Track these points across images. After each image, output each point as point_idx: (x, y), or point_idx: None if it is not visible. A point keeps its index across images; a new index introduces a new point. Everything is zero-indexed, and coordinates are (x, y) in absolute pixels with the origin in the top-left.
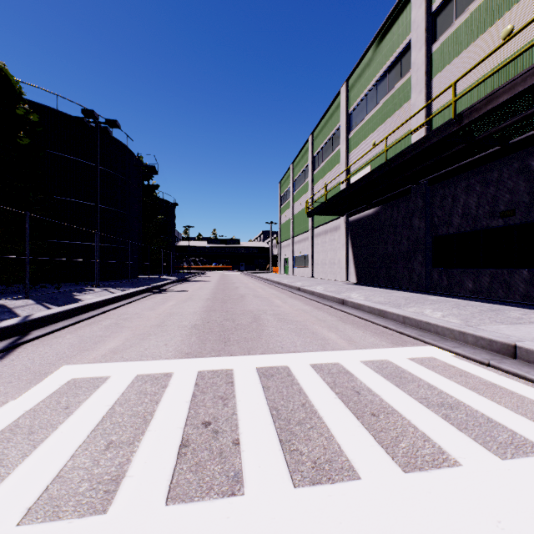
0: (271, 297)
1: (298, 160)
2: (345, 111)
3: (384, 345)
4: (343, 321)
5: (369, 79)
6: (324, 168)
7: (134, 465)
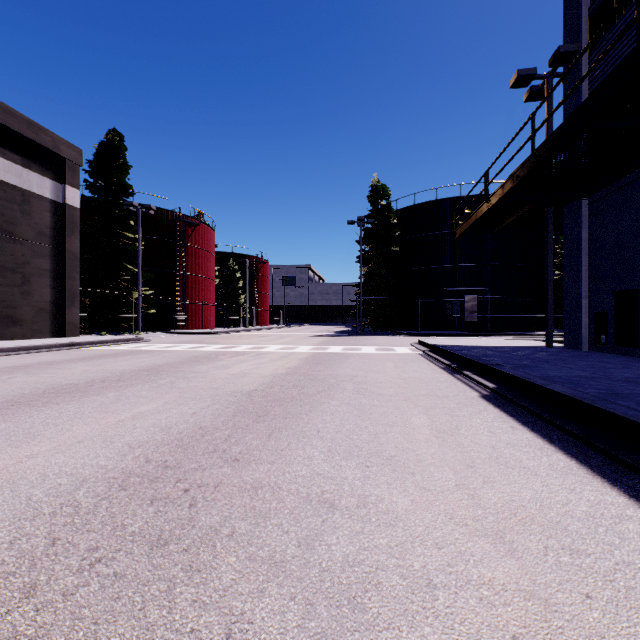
0: None
1: None
2: None
3: None
4: None
5: None
6: None
7: None
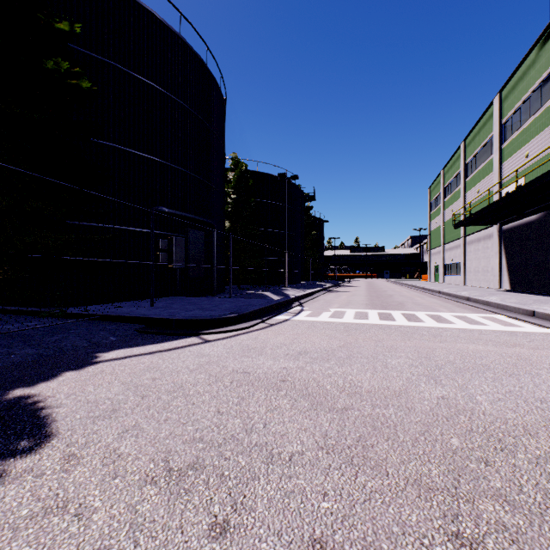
0: (413, 296)
1: (449, 166)
2: (497, 122)
3: (470, 313)
4: (458, 307)
5: (522, 92)
6: (477, 176)
7: (369, 318)
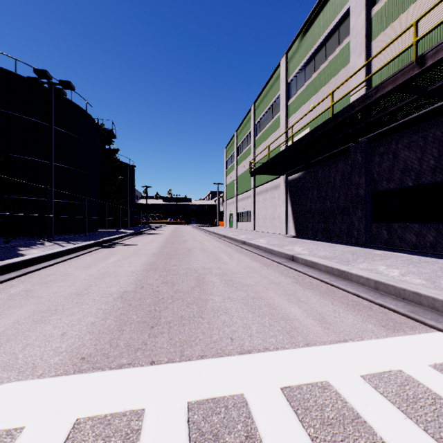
0: (217, 251)
1: (241, 128)
2: (284, 80)
3: (373, 330)
4: (300, 284)
5: (307, 49)
6: (265, 133)
7: None
